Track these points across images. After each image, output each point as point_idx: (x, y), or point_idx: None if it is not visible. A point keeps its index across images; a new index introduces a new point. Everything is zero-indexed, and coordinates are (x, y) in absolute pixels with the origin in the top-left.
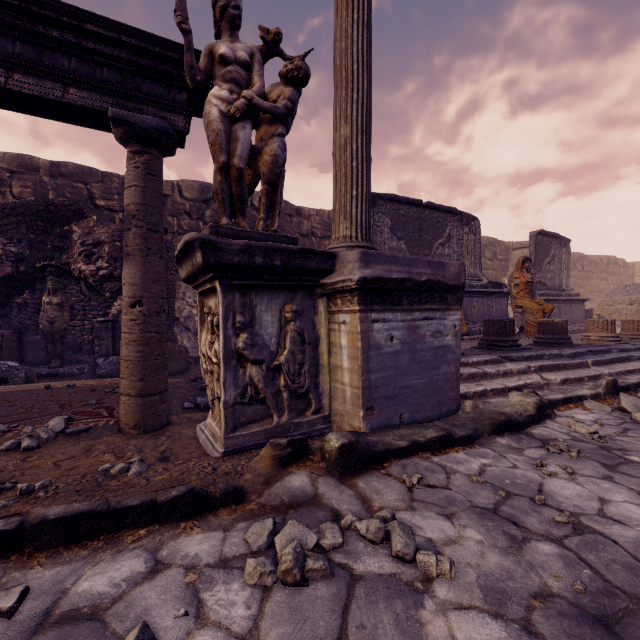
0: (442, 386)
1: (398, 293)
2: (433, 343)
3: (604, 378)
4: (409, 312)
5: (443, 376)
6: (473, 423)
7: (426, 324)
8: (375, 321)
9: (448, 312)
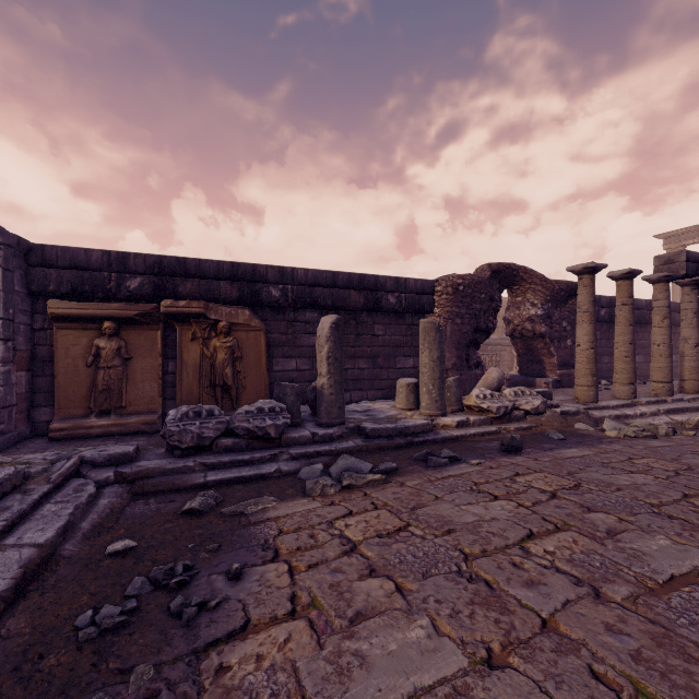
0: None
1: None
2: None
3: None
4: None
5: None
6: None
7: None
8: None
9: None
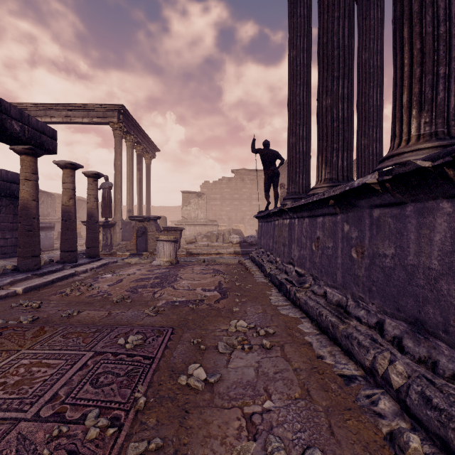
0: (51, 244)
1: (44, 228)
2: (50, 236)
3: (83, 242)
4: (46, 231)
5: (51, 242)
6: (57, 248)
7: (48, 233)
8: (40, 233)
9: (52, 231)
